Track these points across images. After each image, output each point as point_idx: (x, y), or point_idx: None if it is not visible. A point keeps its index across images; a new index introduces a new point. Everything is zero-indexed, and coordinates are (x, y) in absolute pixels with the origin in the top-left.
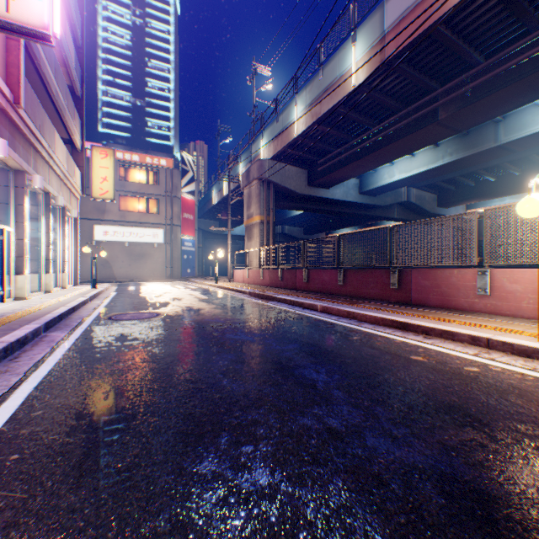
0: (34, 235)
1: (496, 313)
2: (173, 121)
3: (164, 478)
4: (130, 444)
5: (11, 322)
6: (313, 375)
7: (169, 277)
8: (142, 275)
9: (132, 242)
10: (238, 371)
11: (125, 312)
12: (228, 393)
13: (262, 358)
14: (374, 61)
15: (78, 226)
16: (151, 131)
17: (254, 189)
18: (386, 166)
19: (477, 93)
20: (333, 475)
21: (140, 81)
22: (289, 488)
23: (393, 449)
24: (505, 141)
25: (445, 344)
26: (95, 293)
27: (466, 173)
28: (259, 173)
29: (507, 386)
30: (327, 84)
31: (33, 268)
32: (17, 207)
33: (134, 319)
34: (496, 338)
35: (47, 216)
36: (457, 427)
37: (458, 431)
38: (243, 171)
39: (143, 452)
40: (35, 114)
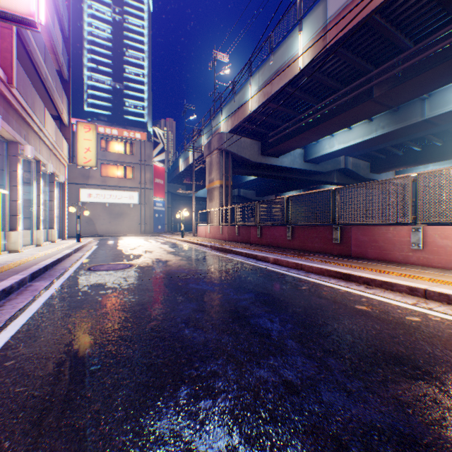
0: (27, 197)
1: (428, 265)
2: (147, 101)
3: (122, 439)
4: (92, 398)
5: (1, 273)
6: (268, 324)
7: (143, 232)
8: (120, 231)
9: (112, 203)
10: (199, 320)
11: (102, 263)
12: (189, 343)
13: (221, 307)
14: (318, 46)
15: (66, 189)
16: (128, 110)
17: (215, 158)
18: (327, 138)
19: (407, 73)
20: (292, 436)
21: (119, 68)
22: (247, 451)
23: (349, 405)
24: (430, 115)
25: (385, 294)
26: (79, 246)
27: (395, 143)
28: (219, 145)
29: (449, 336)
30: (277, 68)
31: (26, 225)
32: (11, 173)
33: (110, 270)
34: (433, 289)
35: (38, 181)
36: (409, 380)
37: (410, 385)
38: (206, 143)
39: (104, 407)
40: (27, 93)
